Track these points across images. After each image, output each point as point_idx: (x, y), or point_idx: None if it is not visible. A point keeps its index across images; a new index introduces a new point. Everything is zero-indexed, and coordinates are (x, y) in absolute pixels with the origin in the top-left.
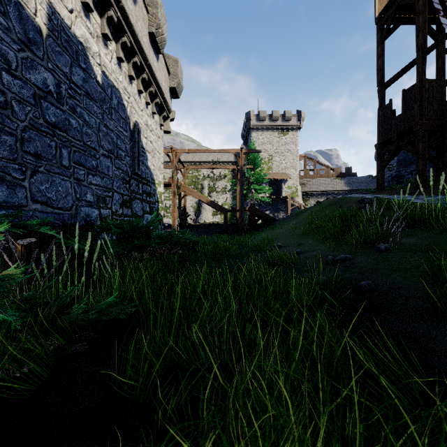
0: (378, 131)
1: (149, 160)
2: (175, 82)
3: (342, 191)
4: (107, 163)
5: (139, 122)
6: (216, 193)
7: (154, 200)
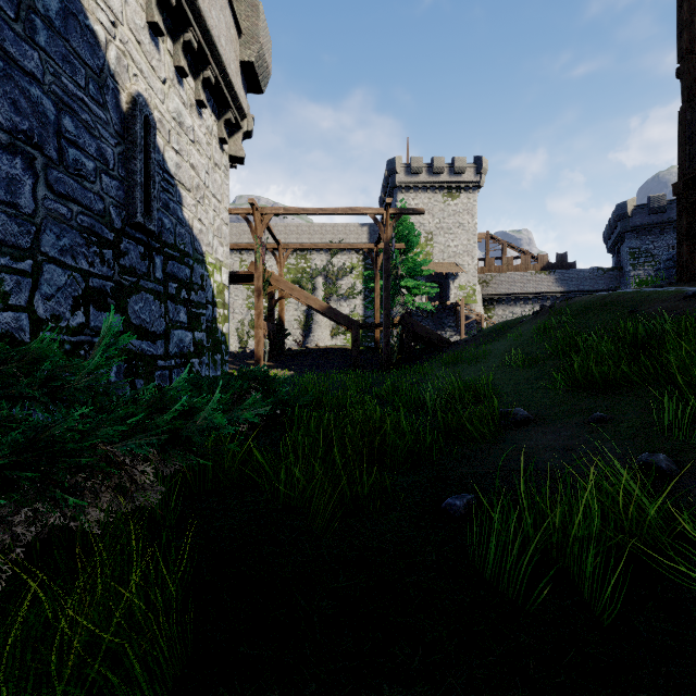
0: (683, 155)
1: (186, 206)
2: (253, 51)
3: (551, 294)
4: (5, 168)
5: (153, 105)
6: (338, 297)
7: (203, 298)
